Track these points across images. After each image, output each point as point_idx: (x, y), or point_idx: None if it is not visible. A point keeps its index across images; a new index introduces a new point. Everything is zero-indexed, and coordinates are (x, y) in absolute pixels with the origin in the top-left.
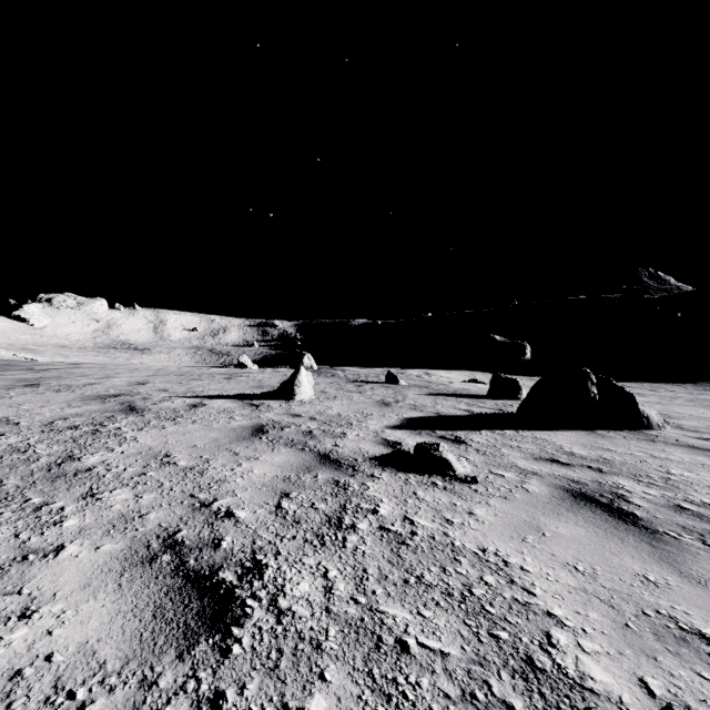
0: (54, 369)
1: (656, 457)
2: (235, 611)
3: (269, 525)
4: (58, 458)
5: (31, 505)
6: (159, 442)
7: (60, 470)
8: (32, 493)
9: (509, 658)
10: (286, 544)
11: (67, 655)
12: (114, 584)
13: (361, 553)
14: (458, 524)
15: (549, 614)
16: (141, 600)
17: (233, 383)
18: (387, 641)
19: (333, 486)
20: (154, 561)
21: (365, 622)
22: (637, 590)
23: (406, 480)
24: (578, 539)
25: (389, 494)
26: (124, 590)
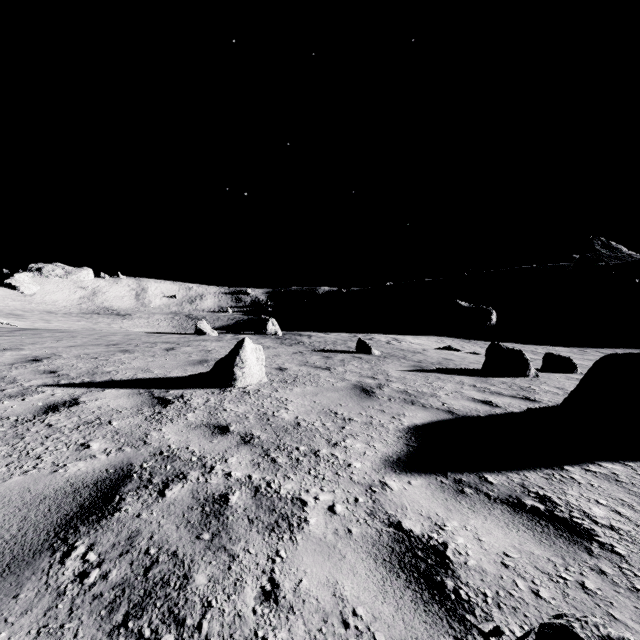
0: None
1: None
2: None
3: None
4: None
5: None
6: None
7: None
8: None
9: None
10: None
11: None
12: None
13: None
14: None
15: None
16: None
17: (169, 356)
18: None
19: None
20: None
21: None
22: None
23: None
24: None
25: None
26: None
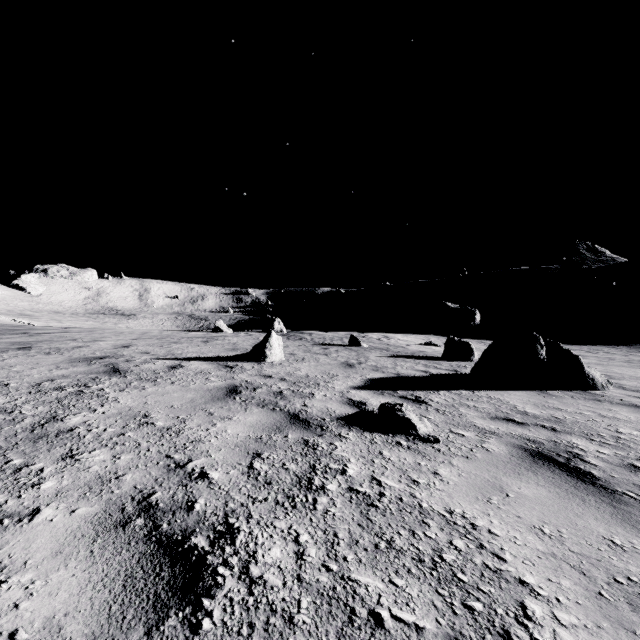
0: (47, 333)
1: (604, 416)
2: (206, 580)
3: (241, 486)
4: (42, 419)
5: (11, 466)
6: (138, 402)
7: (43, 431)
8: (14, 454)
9: (486, 632)
10: (258, 506)
11: (31, 632)
12: (86, 550)
13: (331, 515)
14: (424, 484)
15: (521, 581)
16: (112, 569)
17: (210, 346)
18: (361, 614)
19: (303, 446)
20: (128, 526)
21: (337, 592)
22: (605, 555)
23: (372, 440)
24: (541, 500)
25: (357, 454)
26: (96, 557)
